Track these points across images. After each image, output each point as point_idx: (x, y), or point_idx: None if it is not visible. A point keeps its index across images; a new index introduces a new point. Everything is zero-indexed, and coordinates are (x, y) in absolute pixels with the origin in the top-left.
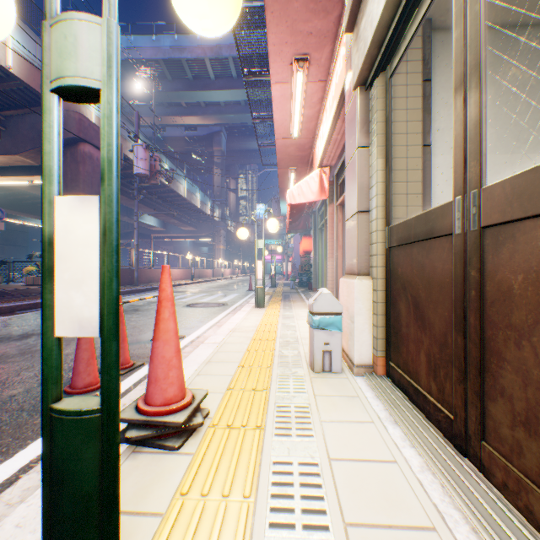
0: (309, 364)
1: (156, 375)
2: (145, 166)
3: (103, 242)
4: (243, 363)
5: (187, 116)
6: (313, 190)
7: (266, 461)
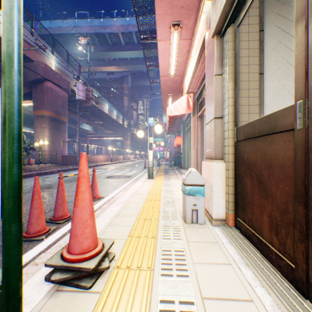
0: (182, 218)
1: (75, 231)
2: (83, 95)
3: (3, 131)
4: (139, 216)
5: (108, 66)
6: (183, 107)
7: (154, 299)
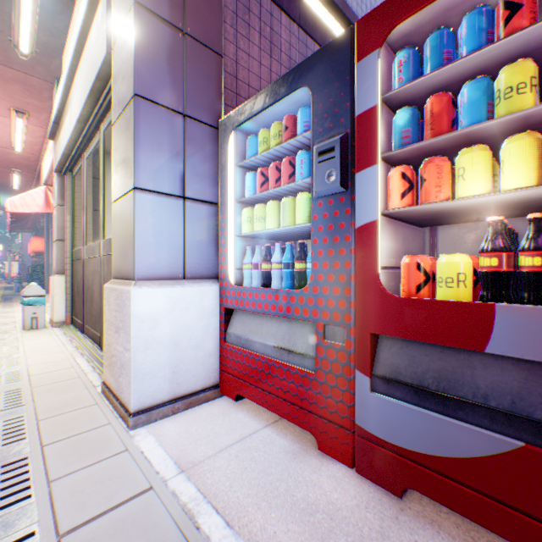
0: (23, 328)
1: None
2: None
3: None
4: None
5: None
6: (39, 203)
7: None
